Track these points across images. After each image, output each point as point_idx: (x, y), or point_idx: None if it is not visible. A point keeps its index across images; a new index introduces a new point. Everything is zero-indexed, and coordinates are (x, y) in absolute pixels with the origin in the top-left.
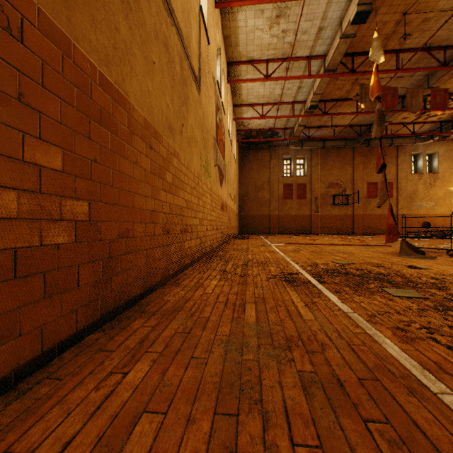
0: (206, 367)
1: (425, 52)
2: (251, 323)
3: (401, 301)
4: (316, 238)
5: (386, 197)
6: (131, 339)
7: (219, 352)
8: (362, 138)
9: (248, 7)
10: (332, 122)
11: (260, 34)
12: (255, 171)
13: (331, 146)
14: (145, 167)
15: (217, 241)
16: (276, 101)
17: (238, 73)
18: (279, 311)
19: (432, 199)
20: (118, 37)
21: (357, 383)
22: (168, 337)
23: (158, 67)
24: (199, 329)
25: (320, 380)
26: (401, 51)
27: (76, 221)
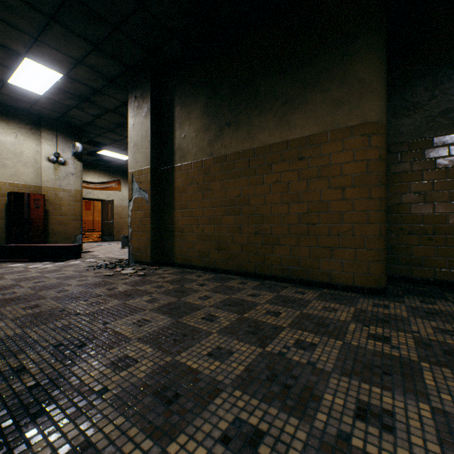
0: None
1: None
2: None
3: None
4: None
5: None
6: None
7: None
8: None
9: None
10: None
11: None
12: None
13: None
14: None
15: None
16: None
17: None
18: None
19: None
20: None
21: None
22: None
23: None
24: None
25: None
26: None
27: None
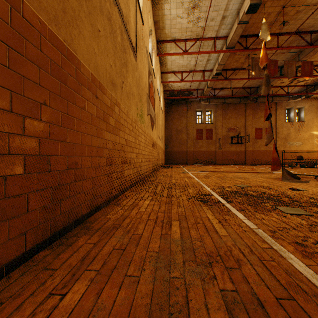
0: (138, 287)
1: (297, 35)
2: (177, 239)
3: (293, 218)
4: (220, 167)
5: (271, 138)
6: (74, 256)
7: (150, 269)
8: (252, 96)
9: (171, 0)
10: (231, 85)
11: (180, 20)
12: (177, 120)
13: (230, 102)
14: (91, 112)
15: (149, 170)
16: (191, 70)
17: (165, 49)
18: (199, 228)
19: (300, 140)
20: (67, 3)
21: (276, 303)
22: (107, 254)
23: (102, 35)
24: (134, 245)
25: (242, 300)
26: (280, 34)
27: (25, 155)
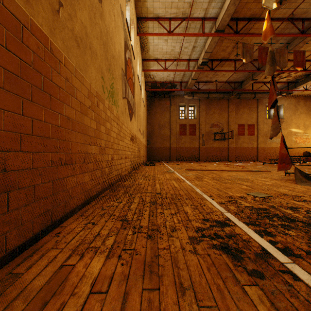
0: None
1: (289, 21)
2: None
3: None
4: (206, 165)
5: (278, 129)
6: None
7: None
8: (235, 92)
9: None
10: (215, 78)
11: None
12: (159, 114)
13: (214, 97)
14: None
15: (126, 169)
16: (176, 58)
17: (146, 30)
18: None
19: (279, 137)
20: None
21: None
22: None
23: None
24: None
25: None
26: (272, 19)
27: None
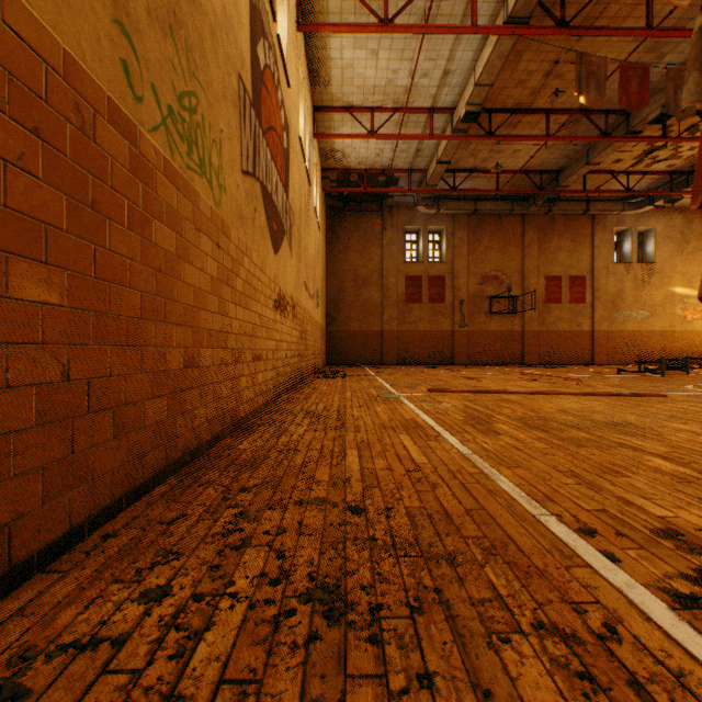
0: None
1: None
2: None
3: None
4: (476, 375)
5: None
6: None
7: None
8: (543, 196)
9: None
10: (495, 161)
11: None
12: (357, 252)
13: (488, 210)
14: None
15: (259, 393)
16: (398, 104)
17: (323, 20)
18: None
19: (645, 307)
20: None
21: None
22: None
23: None
24: None
25: None
26: None
27: None
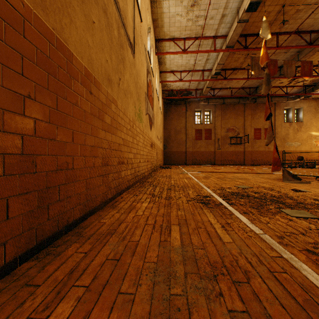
0: (132, 308)
1: (297, 34)
2: (177, 247)
3: (300, 222)
4: (219, 168)
5: (272, 138)
6: (61, 269)
7: (147, 284)
8: (251, 97)
9: None
10: (230, 85)
11: (179, 18)
12: (175, 120)
13: (229, 102)
14: (85, 109)
15: (148, 170)
16: (190, 69)
17: (163, 48)
18: (201, 233)
19: (298, 140)
20: None
21: None
22: (98, 266)
23: (97, 27)
24: (129, 255)
25: None
26: (280, 33)
27: (4, 154)
